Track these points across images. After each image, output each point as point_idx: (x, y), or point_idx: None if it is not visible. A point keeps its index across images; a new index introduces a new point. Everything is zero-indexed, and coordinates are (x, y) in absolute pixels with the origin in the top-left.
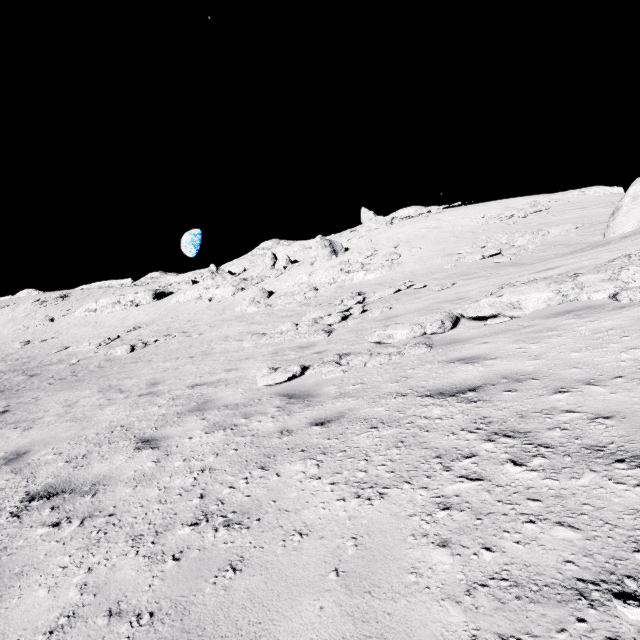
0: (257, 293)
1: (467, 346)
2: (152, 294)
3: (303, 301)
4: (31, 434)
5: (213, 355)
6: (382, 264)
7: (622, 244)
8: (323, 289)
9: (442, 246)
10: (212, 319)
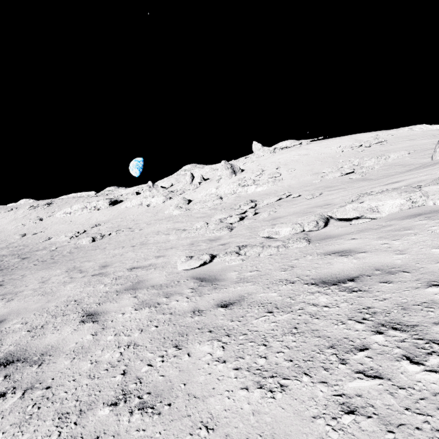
0: (180, 201)
1: (339, 241)
2: (108, 202)
3: (212, 206)
4: (11, 305)
5: (148, 245)
6: (268, 180)
7: None
8: (226, 198)
9: (310, 167)
10: (149, 219)
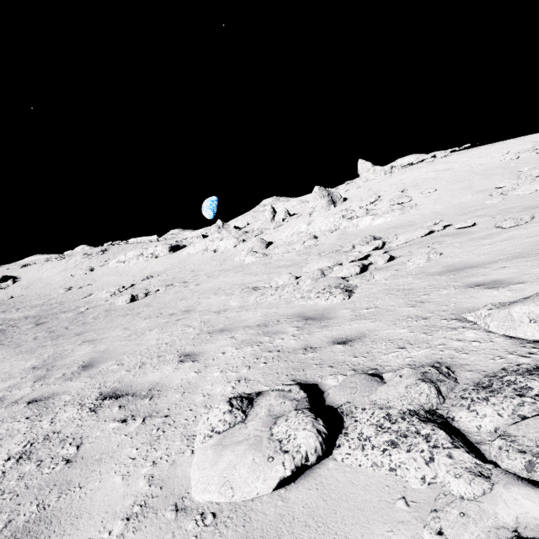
0: (255, 243)
1: None
2: (168, 247)
3: (302, 250)
4: None
5: (191, 315)
6: (391, 207)
7: None
8: (323, 237)
9: (465, 184)
10: (212, 269)
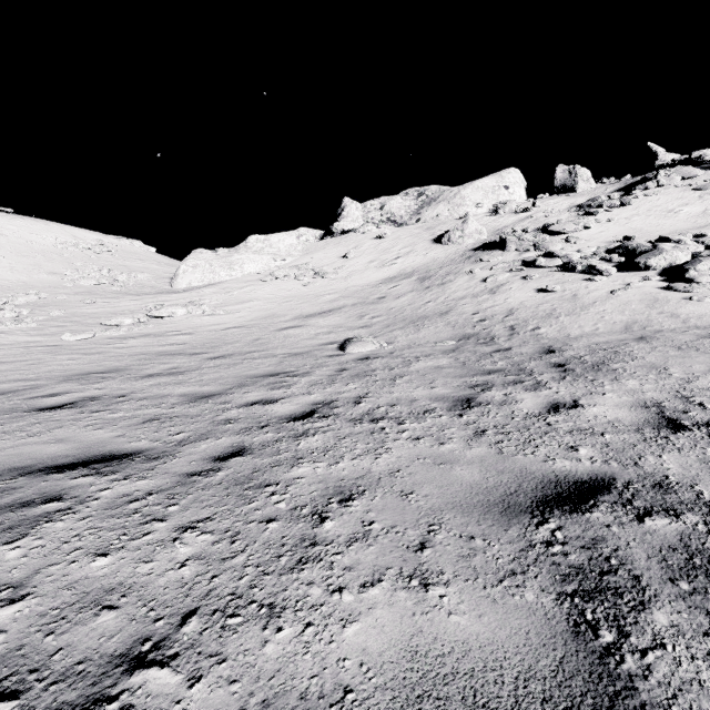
0: None
1: (170, 324)
2: None
3: None
4: None
5: None
6: None
7: (187, 295)
8: None
9: (33, 261)
10: None
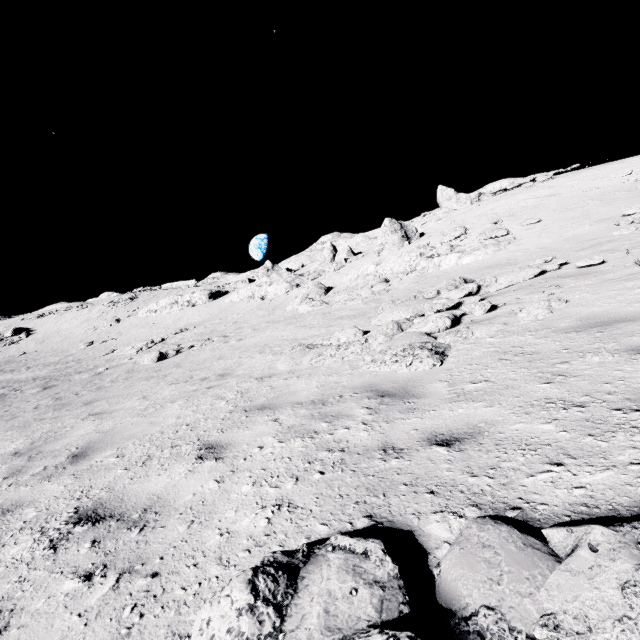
0: (312, 288)
1: None
2: (208, 294)
3: (370, 296)
4: None
5: (226, 382)
6: (482, 243)
7: None
8: (396, 280)
9: (578, 212)
10: (259, 320)
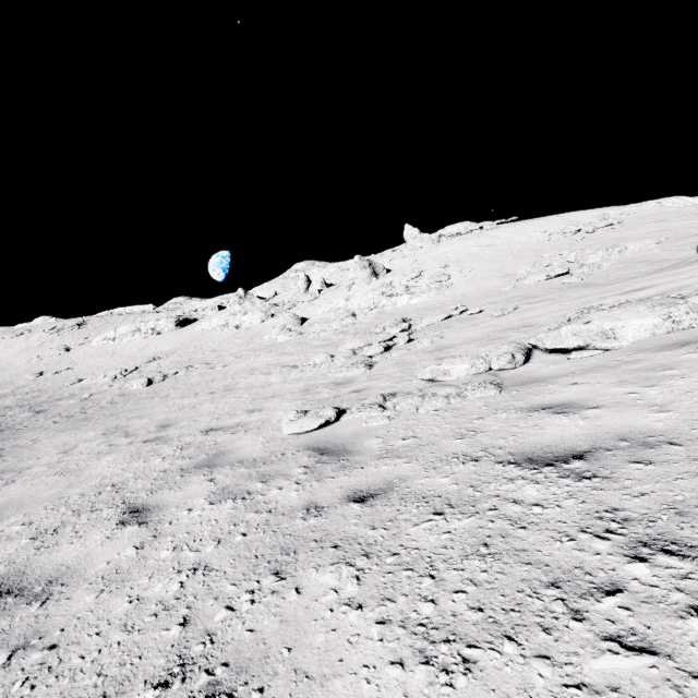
0: (288, 320)
1: (551, 388)
2: (175, 321)
3: (340, 329)
4: (10, 491)
5: (236, 391)
6: (429, 286)
7: None
8: (362, 315)
9: (498, 266)
10: (238, 349)
